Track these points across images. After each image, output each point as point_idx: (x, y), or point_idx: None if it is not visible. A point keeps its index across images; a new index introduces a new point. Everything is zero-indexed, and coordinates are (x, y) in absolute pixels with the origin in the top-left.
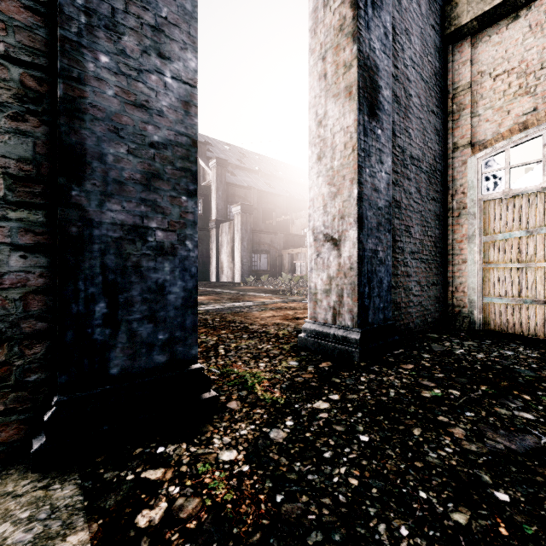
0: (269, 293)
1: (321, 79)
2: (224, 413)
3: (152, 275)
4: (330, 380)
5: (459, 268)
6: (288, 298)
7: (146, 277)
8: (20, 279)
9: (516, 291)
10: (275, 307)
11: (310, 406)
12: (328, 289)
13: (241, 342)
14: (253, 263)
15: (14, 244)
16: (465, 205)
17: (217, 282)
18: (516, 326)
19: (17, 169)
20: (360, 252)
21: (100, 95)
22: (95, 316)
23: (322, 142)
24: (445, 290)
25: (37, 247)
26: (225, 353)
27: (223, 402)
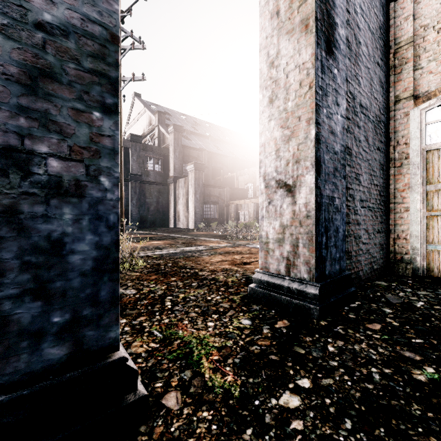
0: (217, 237)
1: (273, 18)
2: (157, 419)
3: (40, 225)
4: (292, 351)
5: (401, 216)
6: (235, 242)
7: (29, 229)
8: None
9: None
10: (223, 251)
11: (275, 403)
12: (280, 238)
13: (190, 292)
14: (205, 212)
15: None
16: (407, 155)
17: (175, 228)
18: None
19: None
20: (318, 199)
21: None
22: None
23: (274, 84)
24: (388, 237)
25: None
26: (172, 307)
27: (159, 393)
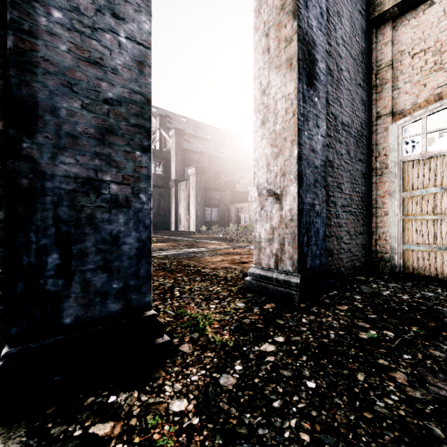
0: (218, 240)
1: (264, 53)
2: (177, 356)
3: (106, 226)
4: (274, 322)
5: (382, 219)
6: (235, 244)
7: (100, 229)
8: None
9: (432, 239)
10: (223, 252)
11: (257, 349)
12: (270, 238)
13: (195, 284)
14: (206, 215)
15: None
16: (387, 165)
17: (176, 231)
18: (432, 269)
19: None
20: (300, 206)
21: (52, 50)
22: (47, 268)
23: (265, 109)
24: (370, 238)
25: None
26: (180, 295)
27: (176, 344)
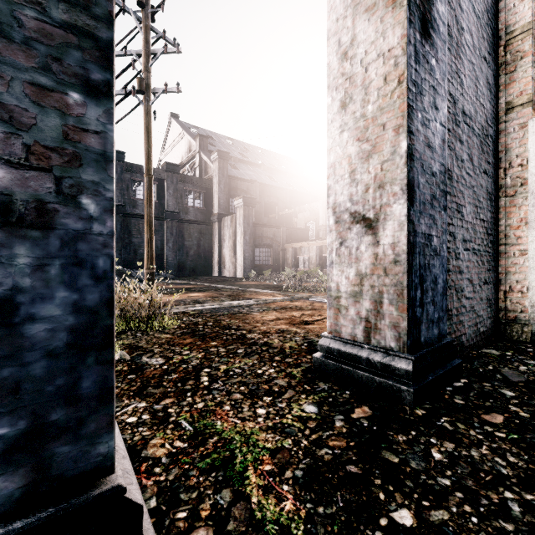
0: (271, 289)
1: None
2: None
3: None
4: (380, 458)
5: (515, 261)
6: (293, 295)
7: None
8: None
9: None
10: (278, 307)
11: None
12: (357, 292)
13: (234, 362)
14: (256, 257)
15: None
16: (524, 180)
17: (219, 277)
18: None
19: None
20: (410, 238)
21: None
22: None
23: (347, 82)
24: (496, 290)
25: None
26: (209, 384)
27: (180, 532)
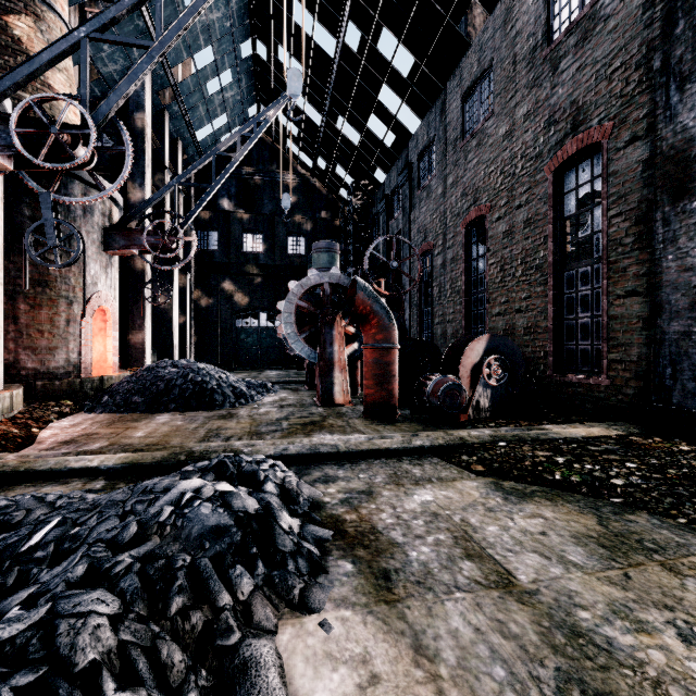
0: None
1: None
2: None
3: (694, 356)
4: None
5: None
6: None
7: (691, 358)
8: (646, 357)
9: None
10: None
11: None
12: None
13: None
14: None
15: (644, 344)
16: None
17: None
18: None
19: (645, 315)
20: None
21: (668, 275)
22: (666, 374)
23: None
24: None
25: (651, 344)
26: None
27: None
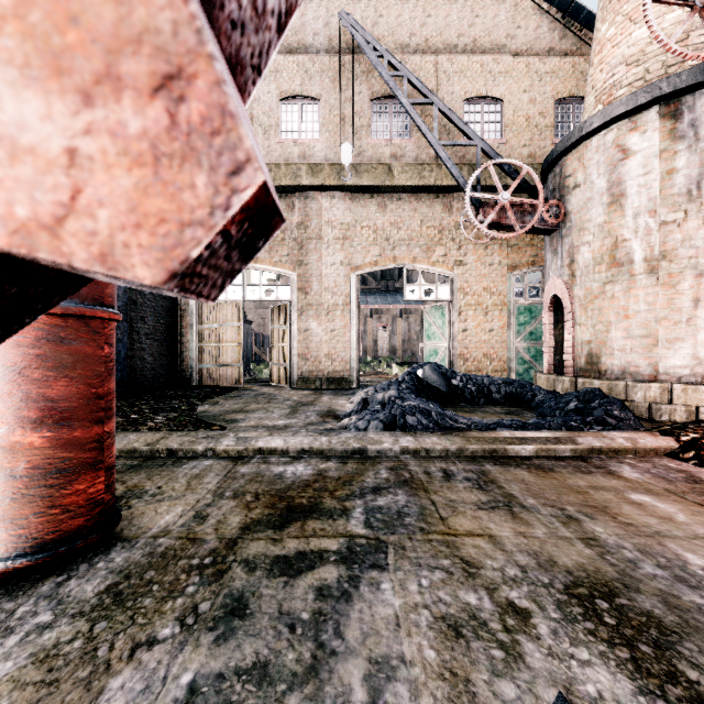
0: None
1: None
2: None
3: None
4: None
5: (185, 345)
6: None
7: None
8: None
9: (215, 359)
10: None
11: None
12: None
13: None
14: None
15: None
16: (189, 303)
17: None
18: (215, 380)
19: None
20: None
21: None
22: None
23: None
24: (176, 361)
25: None
26: None
27: None
